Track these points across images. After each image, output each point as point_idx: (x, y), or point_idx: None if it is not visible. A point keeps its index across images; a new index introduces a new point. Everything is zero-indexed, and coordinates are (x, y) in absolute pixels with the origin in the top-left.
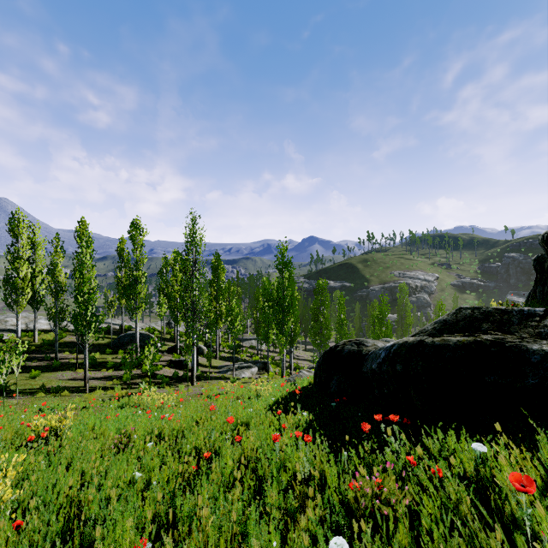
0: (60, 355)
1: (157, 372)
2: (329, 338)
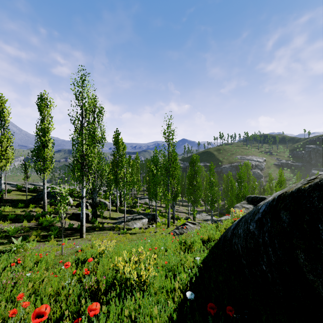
0: None
1: (56, 223)
2: (200, 197)
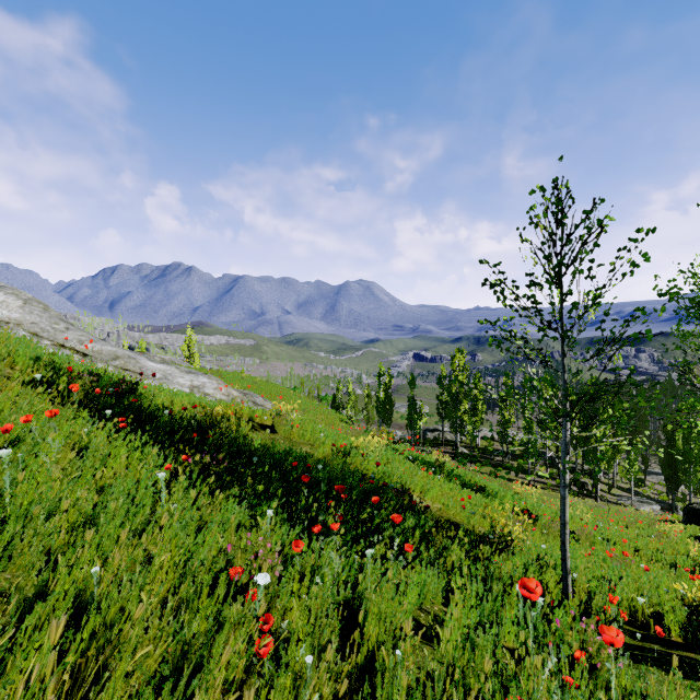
0: (498, 459)
1: None
2: None
